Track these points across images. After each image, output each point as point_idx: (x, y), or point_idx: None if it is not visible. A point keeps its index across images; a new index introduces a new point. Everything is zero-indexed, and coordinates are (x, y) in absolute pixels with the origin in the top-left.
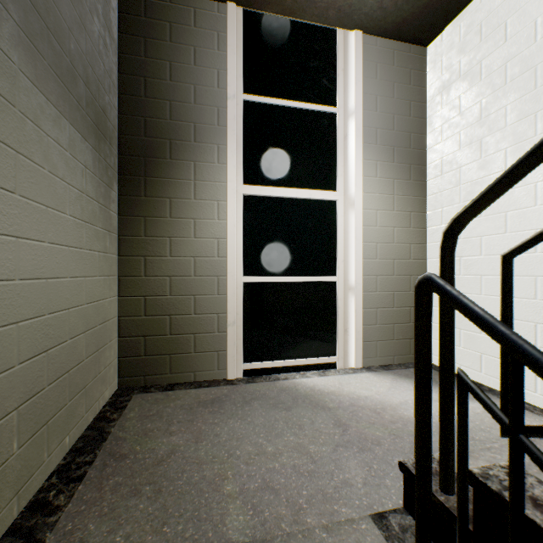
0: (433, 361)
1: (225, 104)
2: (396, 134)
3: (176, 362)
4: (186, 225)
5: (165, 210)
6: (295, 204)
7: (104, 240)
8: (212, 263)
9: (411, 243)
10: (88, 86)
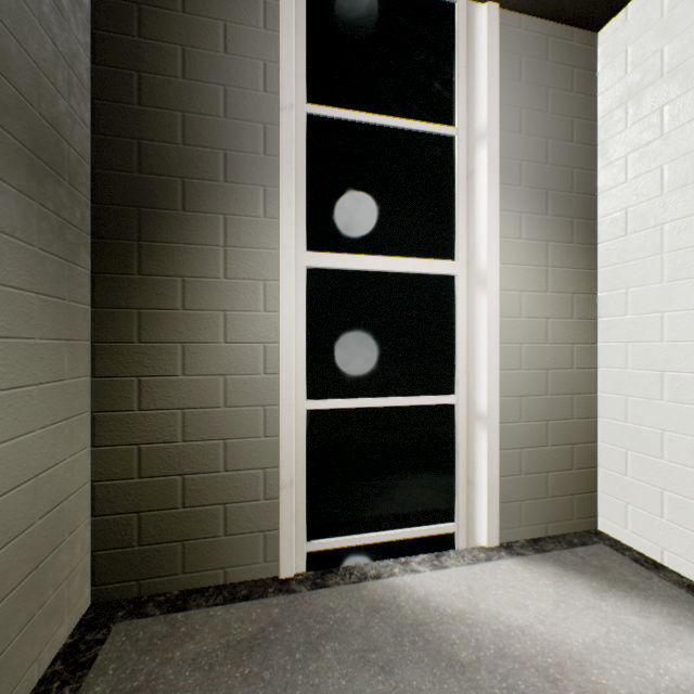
0: (609, 531)
1: (276, 119)
2: (551, 170)
3: (194, 553)
4: (210, 321)
5: (173, 297)
6: (391, 281)
7: (55, 358)
8: (255, 384)
9: (573, 342)
10: (7, 73)
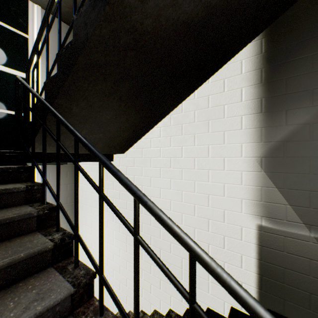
0: None
1: None
2: None
3: None
4: None
5: None
6: (1, 73)
7: None
8: None
9: None
10: None
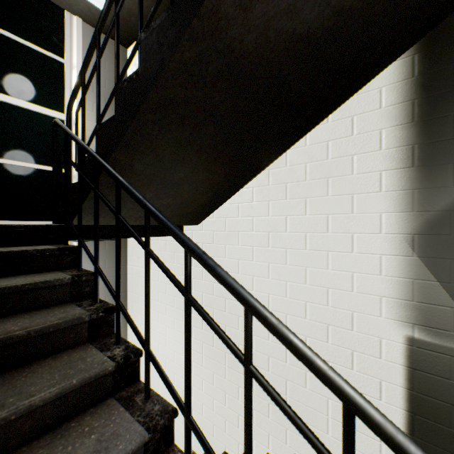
0: None
1: None
2: (108, 91)
3: None
4: None
5: None
6: (29, 113)
7: None
8: None
9: None
10: None
